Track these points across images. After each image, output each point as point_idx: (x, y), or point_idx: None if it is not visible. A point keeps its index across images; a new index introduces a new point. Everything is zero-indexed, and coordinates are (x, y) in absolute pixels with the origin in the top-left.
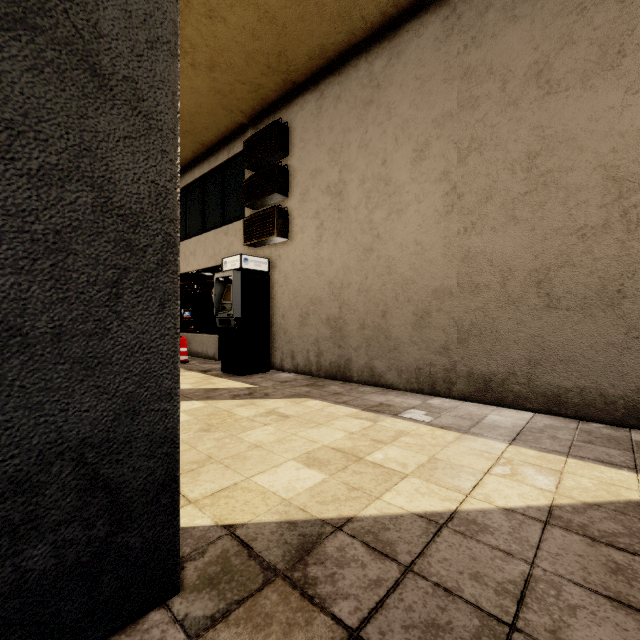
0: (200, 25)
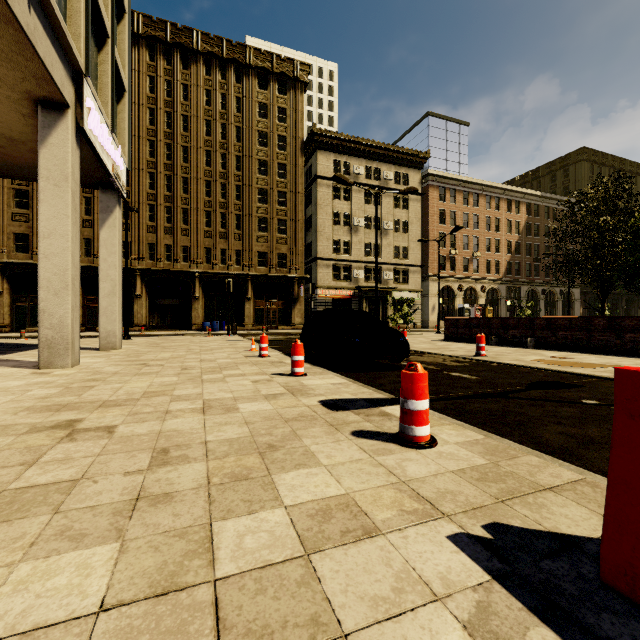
0: None
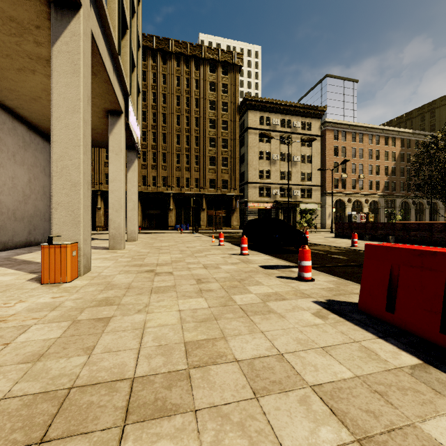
0: (3, 49)
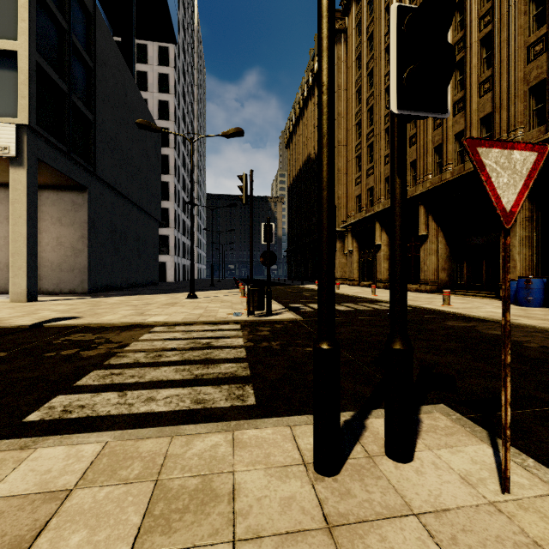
0: None
